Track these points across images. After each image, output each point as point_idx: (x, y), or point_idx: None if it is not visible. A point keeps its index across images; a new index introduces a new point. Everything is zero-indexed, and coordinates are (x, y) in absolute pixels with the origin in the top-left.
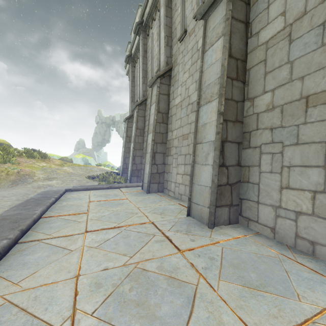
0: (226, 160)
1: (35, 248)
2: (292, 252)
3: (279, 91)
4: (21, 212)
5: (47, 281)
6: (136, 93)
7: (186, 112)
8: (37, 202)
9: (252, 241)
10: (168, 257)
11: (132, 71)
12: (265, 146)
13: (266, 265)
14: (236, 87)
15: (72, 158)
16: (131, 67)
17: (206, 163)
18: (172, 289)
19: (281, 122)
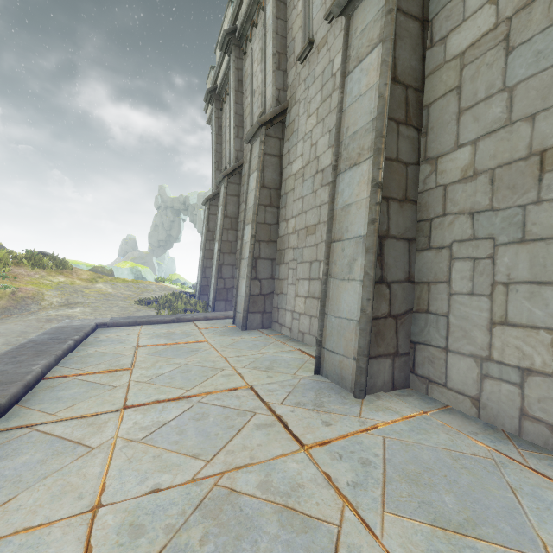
0: (388, 271)
1: (20, 443)
2: (517, 447)
3: (486, 143)
4: (5, 369)
5: (30, 521)
6: (225, 155)
7: (311, 187)
8: (40, 349)
9: (439, 424)
10: (281, 461)
11: (218, 116)
12: (460, 245)
13: (472, 476)
14: (404, 137)
15: (112, 268)
16: (215, 110)
17: (350, 277)
18: (290, 536)
19: (492, 201)
